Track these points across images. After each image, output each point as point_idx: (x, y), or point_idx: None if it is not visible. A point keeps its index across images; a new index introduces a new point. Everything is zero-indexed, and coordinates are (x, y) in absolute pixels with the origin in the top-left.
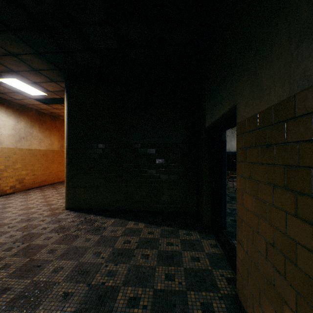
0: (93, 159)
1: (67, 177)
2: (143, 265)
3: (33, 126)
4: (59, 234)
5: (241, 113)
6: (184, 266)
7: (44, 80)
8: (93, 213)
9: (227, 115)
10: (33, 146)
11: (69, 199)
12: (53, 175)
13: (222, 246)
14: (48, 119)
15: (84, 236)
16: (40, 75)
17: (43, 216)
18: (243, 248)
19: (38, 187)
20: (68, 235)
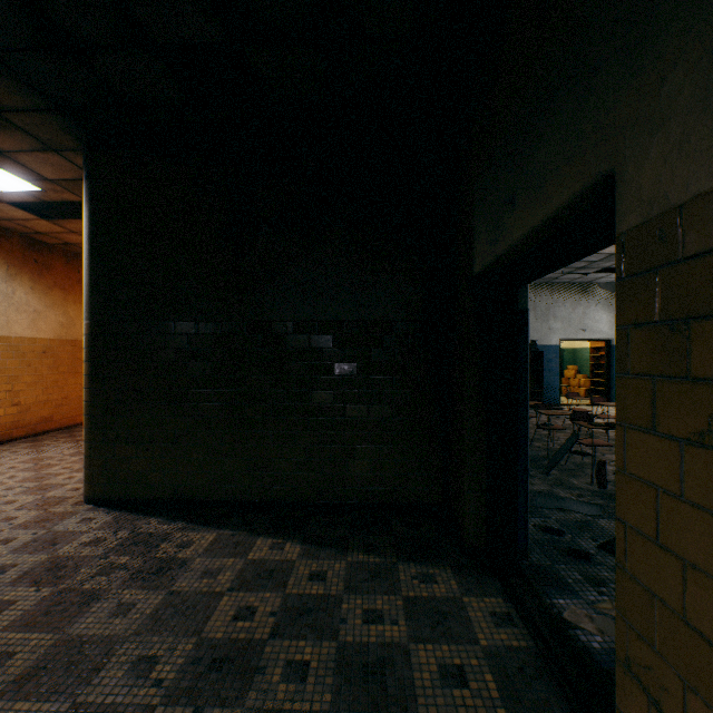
0: (161, 364)
1: (88, 413)
2: (288, 710)
3: (13, 278)
4: (41, 592)
5: (645, 193)
6: (421, 710)
7: (25, 146)
8: (159, 513)
9: (558, 221)
10: (14, 329)
11: (93, 475)
12: (73, 405)
13: (527, 620)
14: (59, 261)
15: (116, 595)
16: (10, 128)
17: (11, 528)
18: (661, 708)
19: (30, 435)
20: (66, 593)
